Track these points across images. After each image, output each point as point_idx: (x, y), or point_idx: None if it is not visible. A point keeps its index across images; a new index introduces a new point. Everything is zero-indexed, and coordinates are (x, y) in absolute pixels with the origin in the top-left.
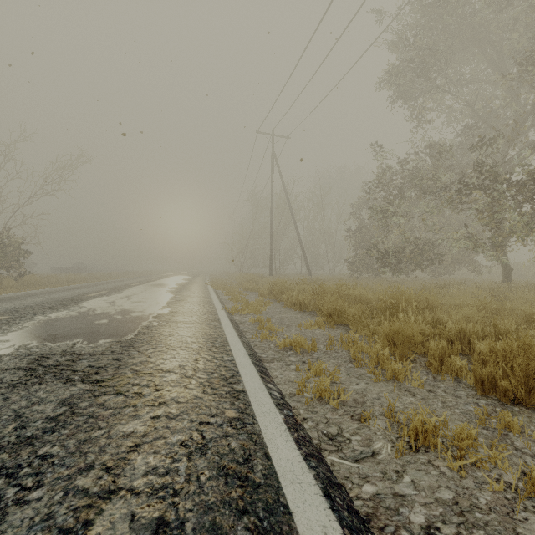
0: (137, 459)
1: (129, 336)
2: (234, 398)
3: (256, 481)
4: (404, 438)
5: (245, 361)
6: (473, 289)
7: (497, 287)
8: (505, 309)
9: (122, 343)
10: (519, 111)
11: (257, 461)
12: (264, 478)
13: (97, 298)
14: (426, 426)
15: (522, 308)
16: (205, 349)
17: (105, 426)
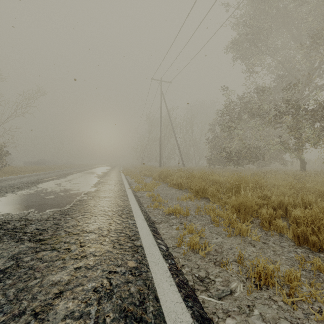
0: (59, 304)
1: (67, 207)
2: (134, 251)
3: (148, 322)
4: (251, 279)
5: (142, 224)
6: (284, 175)
7: (298, 174)
8: (305, 188)
9: (61, 211)
10: (310, 67)
11: (149, 303)
12: (154, 318)
13: (49, 181)
14: (266, 271)
15: (315, 187)
16: (116, 216)
17: (40, 276)
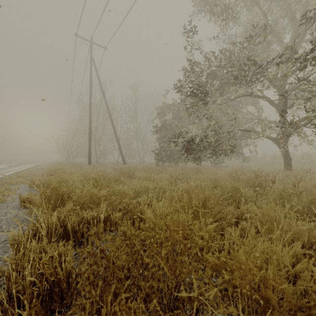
0: None
1: None
2: None
3: None
4: None
5: None
6: None
7: None
8: None
9: None
10: (297, 25)
11: None
12: None
13: None
14: None
15: None
16: None
17: None
